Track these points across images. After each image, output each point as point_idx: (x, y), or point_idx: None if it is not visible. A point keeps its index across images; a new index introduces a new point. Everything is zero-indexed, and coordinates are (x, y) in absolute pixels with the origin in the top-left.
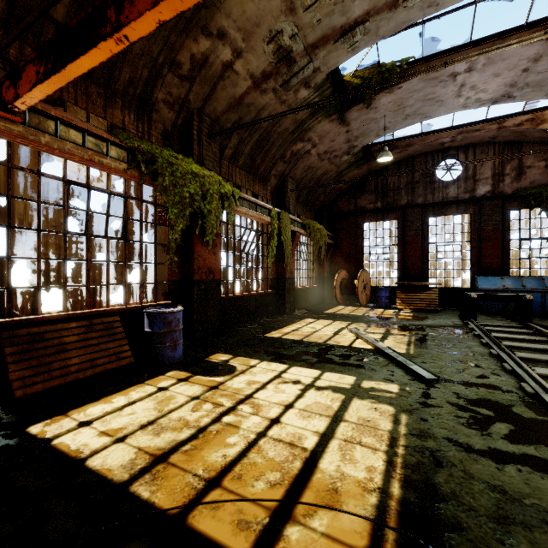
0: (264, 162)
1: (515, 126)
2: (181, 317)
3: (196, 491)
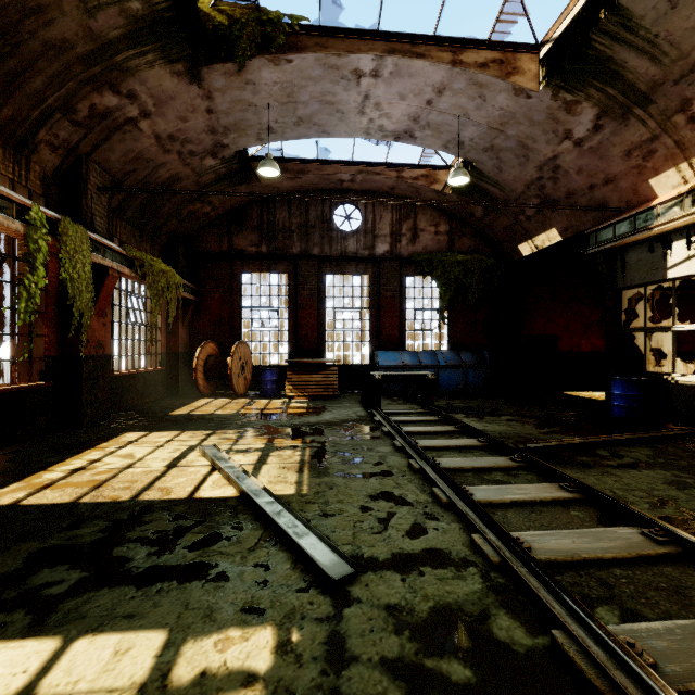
0: (9, 99)
1: (412, 179)
2: None
3: None
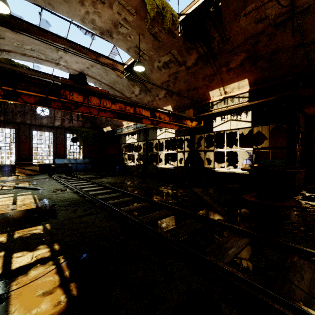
0: None
1: None
2: None
3: None
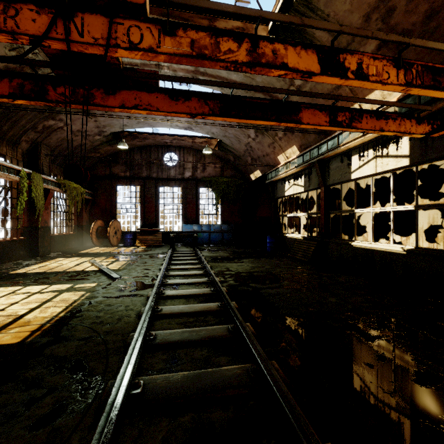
0: (12, 129)
1: (199, 143)
2: None
3: None
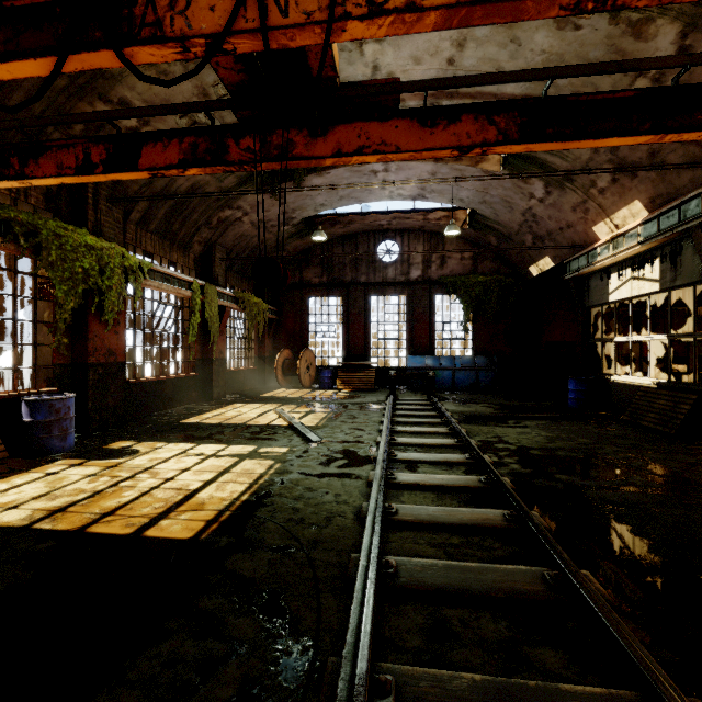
0: (184, 227)
1: (436, 220)
2: (72, 404)
3: (93, 519)
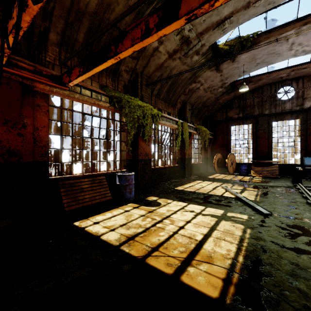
0: (173, 95)
1: None
2: (133, 177)
3: (148, 251)
